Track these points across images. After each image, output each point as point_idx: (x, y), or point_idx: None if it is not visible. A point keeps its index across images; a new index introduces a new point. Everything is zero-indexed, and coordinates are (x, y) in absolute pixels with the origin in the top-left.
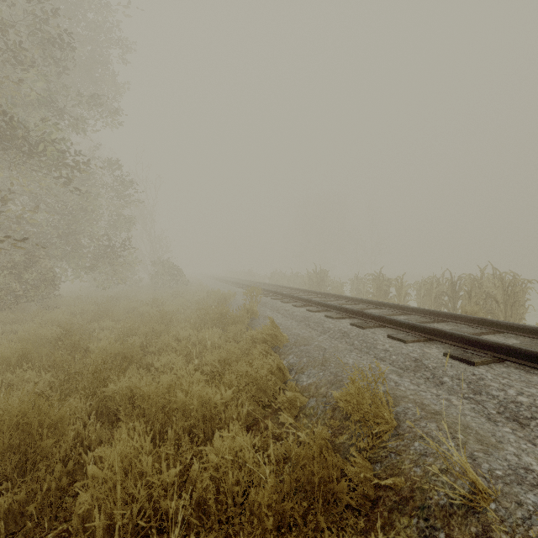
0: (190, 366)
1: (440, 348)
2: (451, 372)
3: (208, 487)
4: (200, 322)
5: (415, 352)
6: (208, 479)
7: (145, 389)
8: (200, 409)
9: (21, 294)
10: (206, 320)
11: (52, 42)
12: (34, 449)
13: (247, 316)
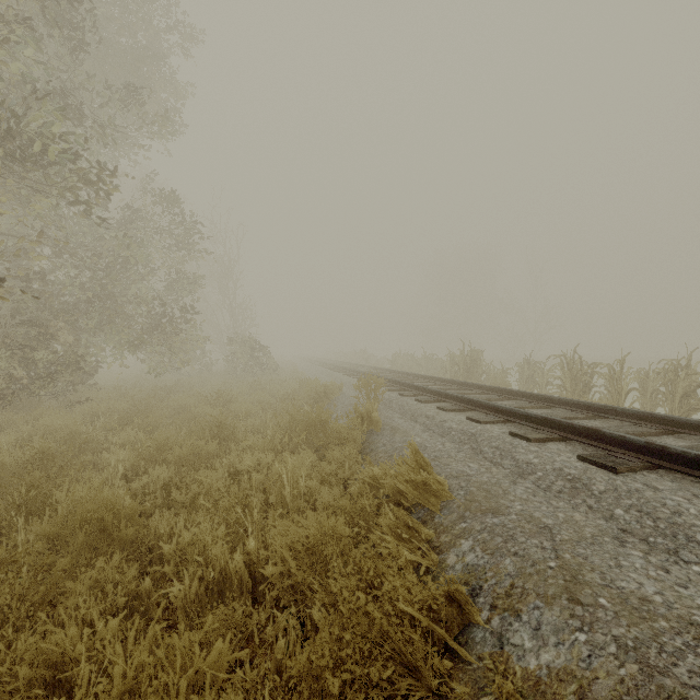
0: (236, 558)
1: None
2: None
3: None
4: (282, 435)
5: None
6: None
7: None
8: None
9: (26, 384)
10: (292, 432)
11: None
12: None
13: (362, 429)
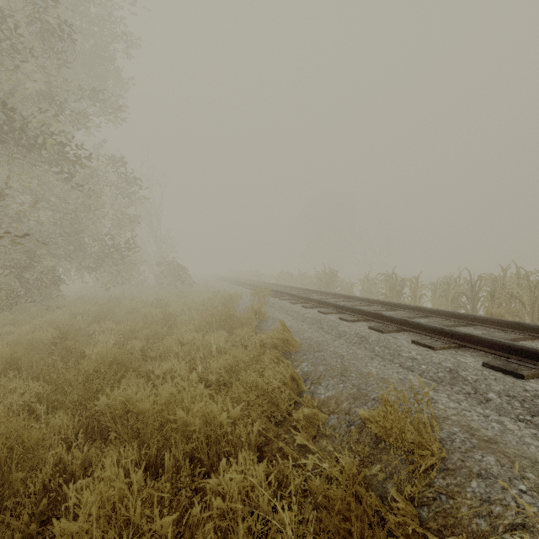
0: (193, 374)
1: (476, 356)
2: (497, 387)
3: (211, 538)
4: (205, 324)
5: (448, 361)
6: (211, 529)
7: (140, 406)
8: (203, 429)
9: (22, 294)
10: (211, 322)
11: (52, 31)
12: (4, 481)
13: (255, 318)
